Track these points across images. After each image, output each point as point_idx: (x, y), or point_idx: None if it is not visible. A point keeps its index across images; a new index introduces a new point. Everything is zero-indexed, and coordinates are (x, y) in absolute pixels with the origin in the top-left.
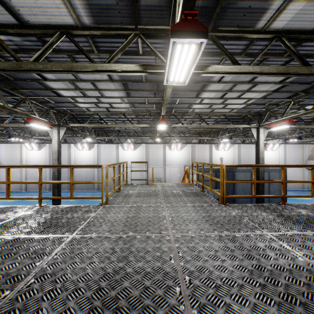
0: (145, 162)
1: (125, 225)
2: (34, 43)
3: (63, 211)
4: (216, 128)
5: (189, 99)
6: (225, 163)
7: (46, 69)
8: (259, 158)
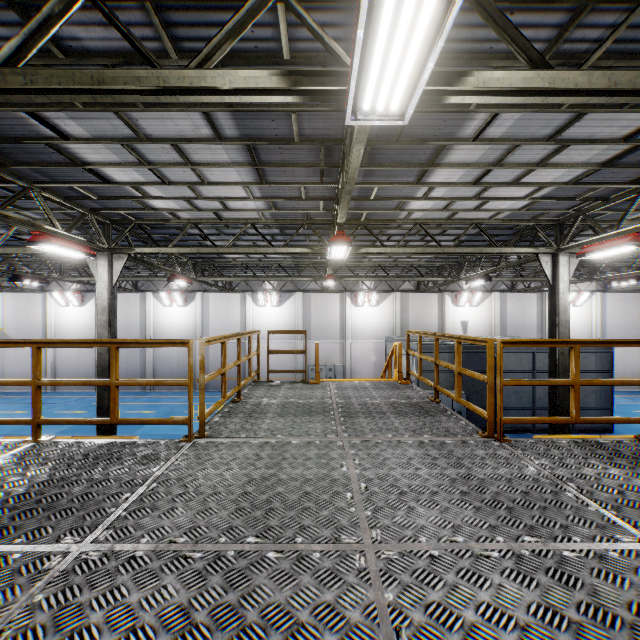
0: (301, 332)
1: (238, 510)
2: (17, 33)
3: (87, 458)
4: (456, 258)
5: (400, 187)
6: (474, 332)
7: (34, 86)
8: (559, 322)
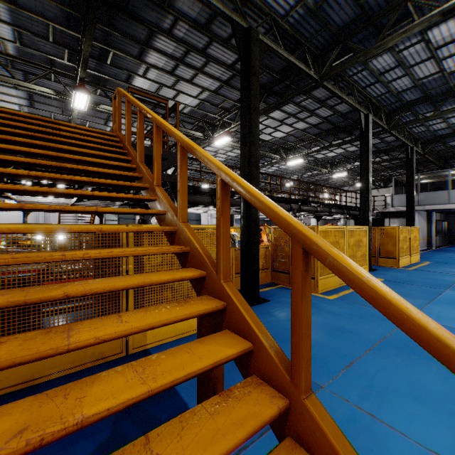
0: None
1: None
2: None
3: None
4: None
5: (99, 125)
6: None
7: None
8: None
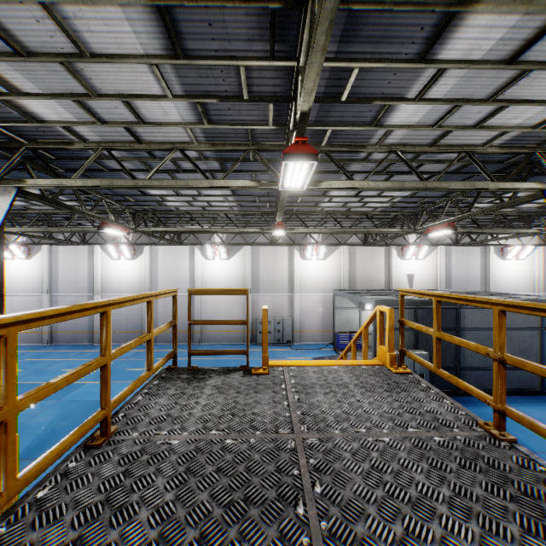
0: (240, 292)
1: None
2: None
3: None
4: (413, 207)
5: (390, 73)
6: (419, 285)
7: None
8: None
